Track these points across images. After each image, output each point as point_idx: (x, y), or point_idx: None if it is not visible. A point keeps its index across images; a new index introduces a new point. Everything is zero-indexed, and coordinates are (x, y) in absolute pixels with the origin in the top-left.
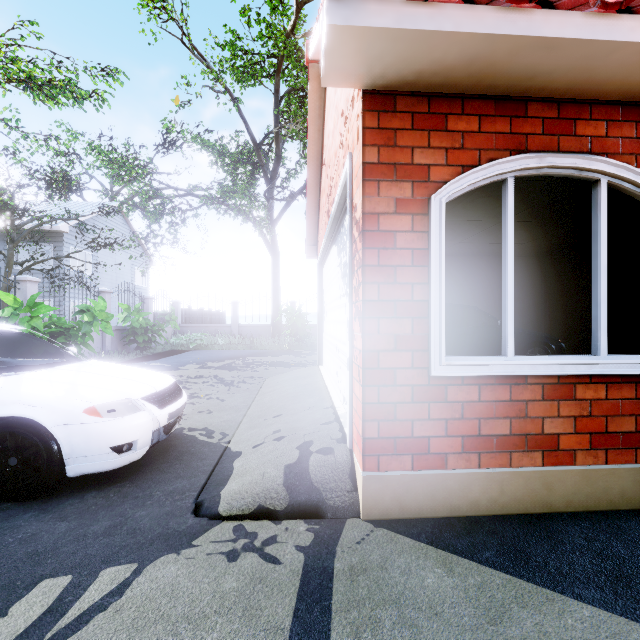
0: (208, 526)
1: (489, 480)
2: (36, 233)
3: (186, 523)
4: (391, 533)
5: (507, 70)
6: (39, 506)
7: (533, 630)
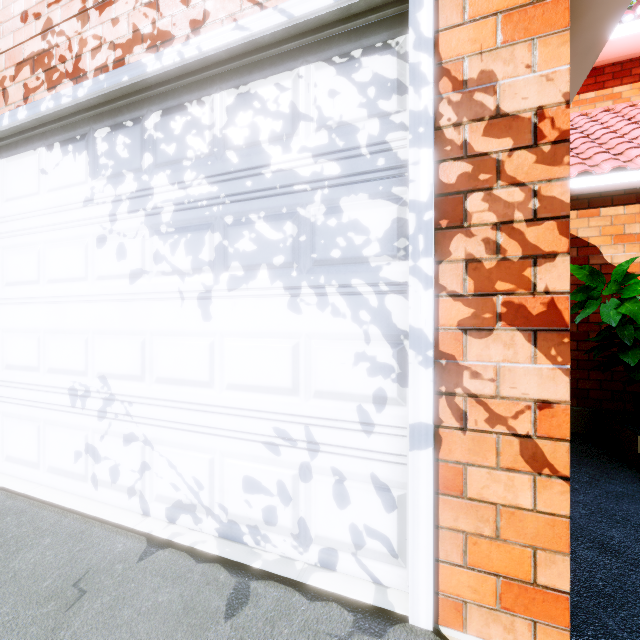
0: None
1: None
2: None
3: None
4: None
5: None
6: None
7: None
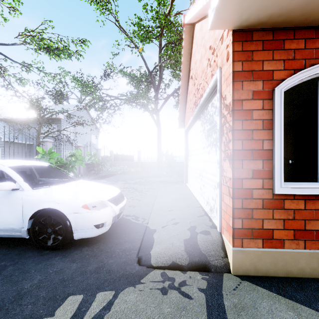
0: (147, 271)
1: (311, 257)
2: (49, 119)
3: (135, 269)
4: (252, 285)
5: None
6: (61, 253)
7: None
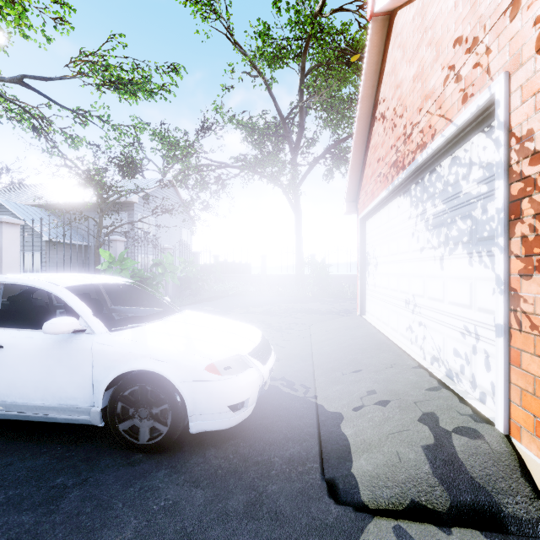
0: (359, 522)
1: None
2: (116, 204)
3: (330, 512)
4: None
5: None
6: (168, 462)
7: None
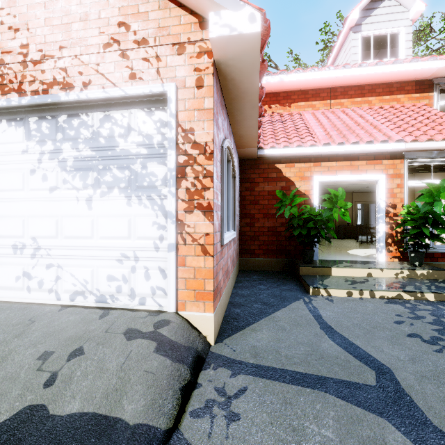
0: (181, 443)
1: (225, 294)
2: None
3: None
4: (229, 338)
5: (241, 103)
6: None
7: (287, 324)
